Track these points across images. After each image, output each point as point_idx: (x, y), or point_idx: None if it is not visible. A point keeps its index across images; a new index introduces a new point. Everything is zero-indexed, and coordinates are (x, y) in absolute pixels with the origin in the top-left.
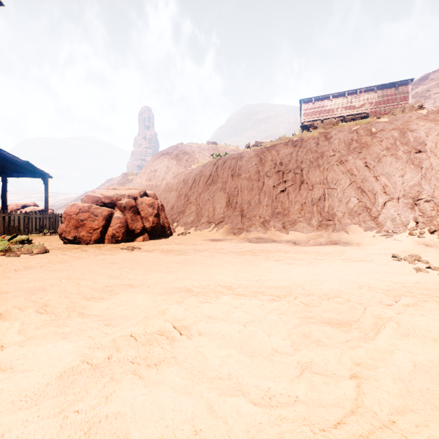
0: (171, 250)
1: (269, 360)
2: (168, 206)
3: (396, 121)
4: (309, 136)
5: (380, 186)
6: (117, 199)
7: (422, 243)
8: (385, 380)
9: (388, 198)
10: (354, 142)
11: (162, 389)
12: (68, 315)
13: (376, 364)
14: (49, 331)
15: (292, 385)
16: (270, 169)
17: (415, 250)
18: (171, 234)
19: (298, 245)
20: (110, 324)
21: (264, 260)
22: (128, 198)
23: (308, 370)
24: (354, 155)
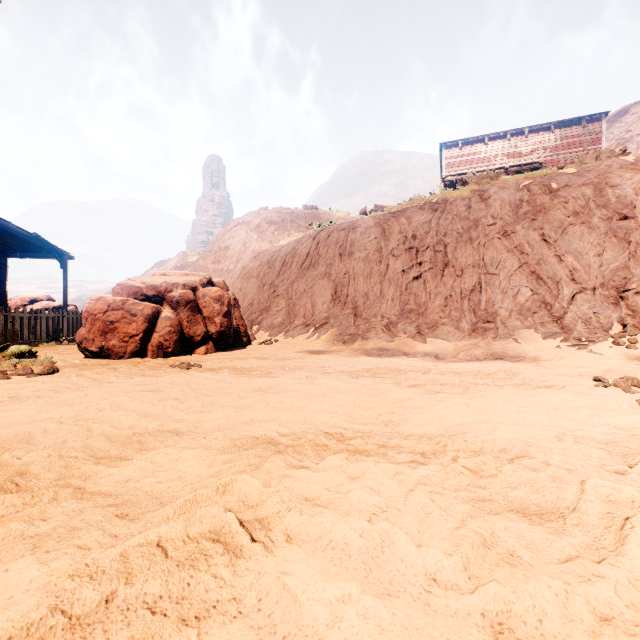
0: (247, 368)
1: (425, 605)
2: (245, 300)
3: (588, 173)
4: (455, 195)
5: (565, 271)
6: (167, 290)
7: (634, 357)
8: None
9: (578, 288)
10: (524, 204)
11: None
12: (54, 495)
13: None
14: (9, 533)
15: None
16: (398, 244)
17: (625, 368)
18: (250, 342)
19: (443, 361)
20: (127, 515)
21: (392, 385)
22: (183, 289)
23: (507, 637)
24: (526, 223)
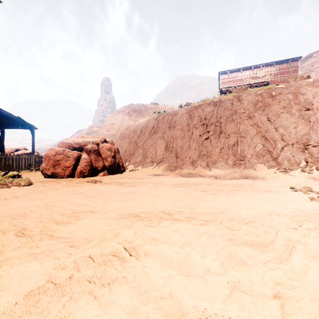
0: (124, 182)
1: (204, 279)
2: (122, 149)
3: (290, 87)
4: (225, 98)
5: (279, 135)
6: (84, 144)
7: (311, 177)
8: (304, 300)
9: (285, 144)
10: (259, 102)
11: (113, 309)
12: (40, 238)
13: (294, 284)
14: (24, 252)
15: (225, 306)
16: (197, 122)
17: (306, 182)
18: (124, 170)
19: (219, 179)
20: (74, 246)
21: (194, 191)
22: (92, 144)
23: (237, 290)
24: (260, 112)
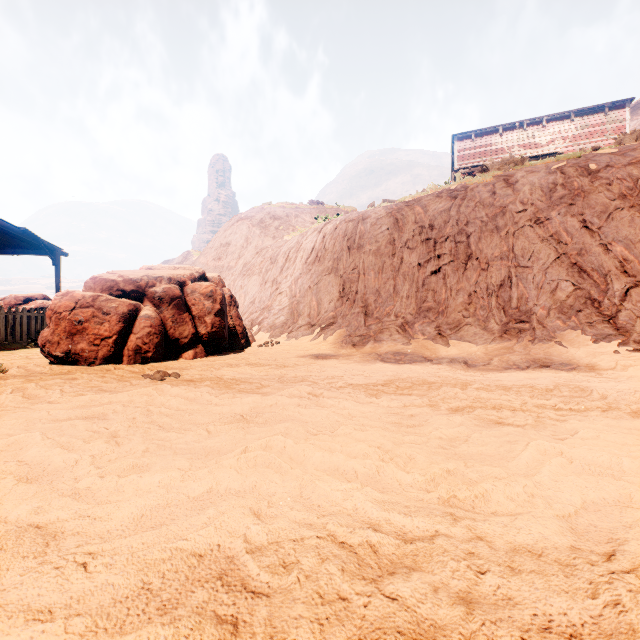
0: (235, 379)
1: None
2: (246, 298)
3: (633, 151)
4: (476, 181)
5: (614, 262)
6: (148, 284)
7: None
8: None
9: (632, 282)
10: (559, 187)
11: None
12: None
13: None
14: None
15: None
16: (413, 236)
17: None
18: (248, 344)
19: (476, 369)
20: None
21: (428, 410)
22: (169, 283)
23: None
24: (562, 209)
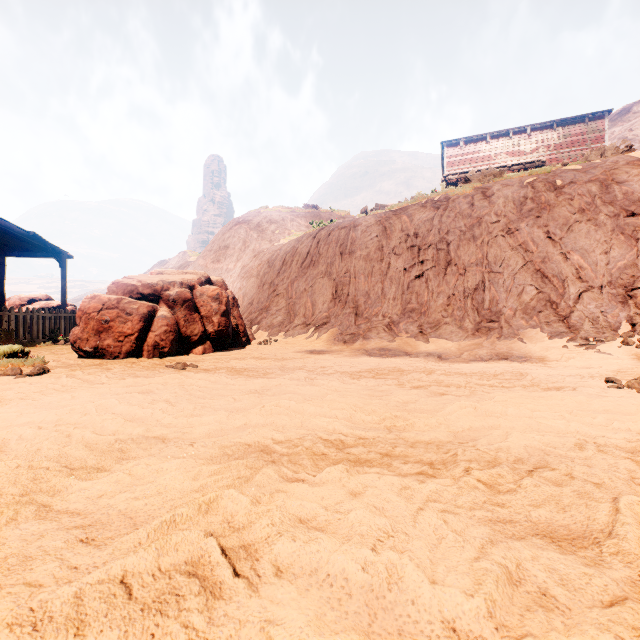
0: (244, 368)
1: None
2: (245, 299)
3: (594, 169)
4: (458, 193)
5: (571, 269)
6: (163, 288)
7: None
8: None
9: (585, 287)
10: (528, 201)
11: None
12: (13, 515)
13: None
14: None
15: None
16: (399, 243)
17: (636, 369)
18: (249, 342)
19: (446, 361)
20: (93, 539)
21: (395, 387)
22: (180, 287)
23: None
24: (530, 221)
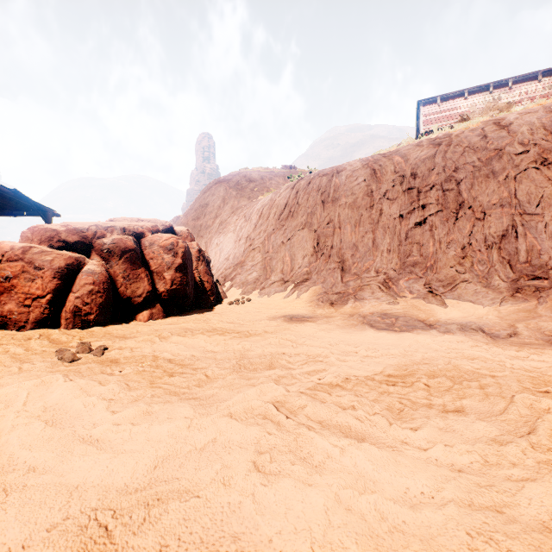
0: (176, 359)
1: None
2: (221, 255)
3: None
4: (459, 128)
5: None
6: (96, 234)
7: None
8: None
9: None
10: None
11: None
12: None
13: None
14: None
15: None
16: (393, 186)
17: None
18: (219, 301)
19: (508, 343)
20: None
21: None
22: (122, 234)
23: None
24: None
